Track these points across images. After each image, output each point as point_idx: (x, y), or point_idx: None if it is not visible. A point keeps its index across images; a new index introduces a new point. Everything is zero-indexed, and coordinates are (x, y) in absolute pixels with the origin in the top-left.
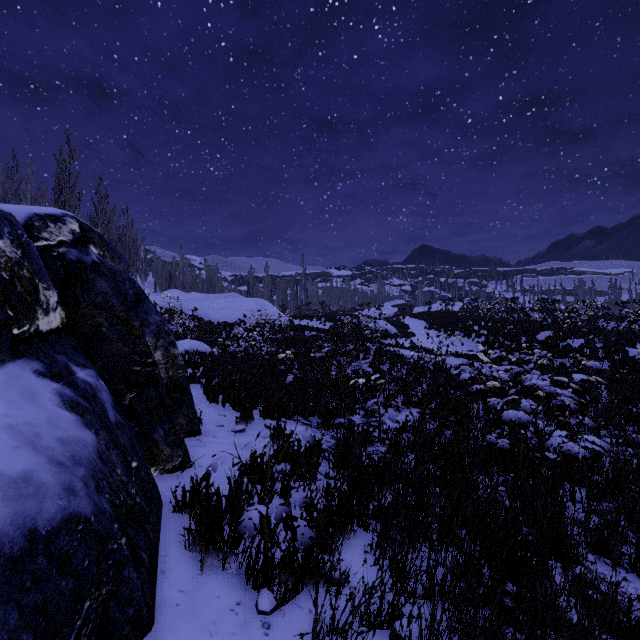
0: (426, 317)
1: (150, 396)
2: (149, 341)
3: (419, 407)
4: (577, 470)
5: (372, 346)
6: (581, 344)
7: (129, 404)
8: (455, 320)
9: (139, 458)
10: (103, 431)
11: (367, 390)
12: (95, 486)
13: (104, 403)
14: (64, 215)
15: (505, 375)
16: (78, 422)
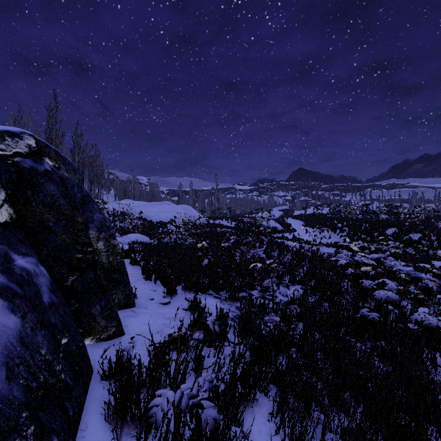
0: (303, 218)
1: (89, 278)
2: (93, 234)
3: (302, 284)
4: (434, 338)
5: (265, 238)
6: (420, 237)
7: (71, 285)
8: (324, 220)
9: (71, 334)
10: (32, 313)
11: (262, 271)
12: (6, 374)
13: (40, 287)
14: (22, 133)
15: (373, 261)
16: (3, 307)
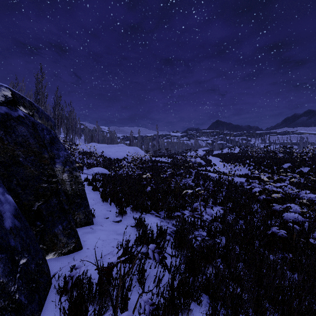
0: (220, 156)
1: (53, 203)
2: (59, 167)
3: (222, 205)
4: None
5: (193, 171)
6: (308, 170)
7: (37, 209)
8: (236, 157)
9: (31, 253)
10: None
11: (191, 195)
12: None
13: (3, 213)
14: None
15: (280, 189)
16: None
